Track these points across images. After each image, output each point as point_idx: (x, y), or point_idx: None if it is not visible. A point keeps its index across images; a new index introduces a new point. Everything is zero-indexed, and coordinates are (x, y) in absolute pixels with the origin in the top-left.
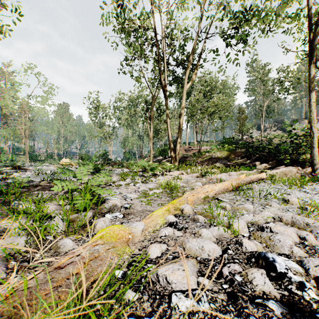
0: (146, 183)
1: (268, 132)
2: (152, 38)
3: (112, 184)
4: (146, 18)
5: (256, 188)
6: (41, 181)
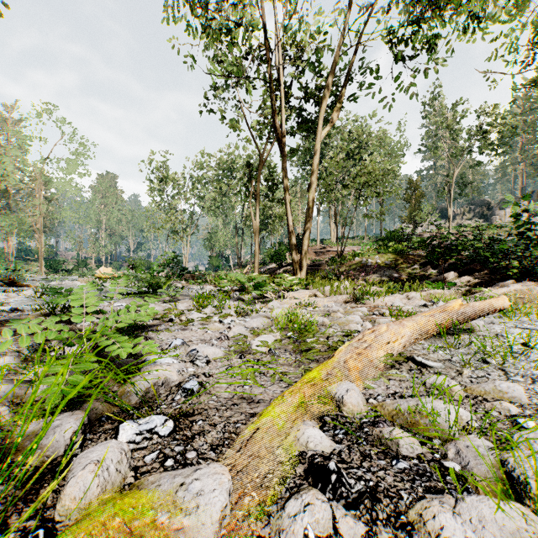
0: (246, 315)
1: (458, 221)
2: (258, 46)
3: (174, 319)
4: (246, 6)
5: (481, 329)
6: (36, 310)
